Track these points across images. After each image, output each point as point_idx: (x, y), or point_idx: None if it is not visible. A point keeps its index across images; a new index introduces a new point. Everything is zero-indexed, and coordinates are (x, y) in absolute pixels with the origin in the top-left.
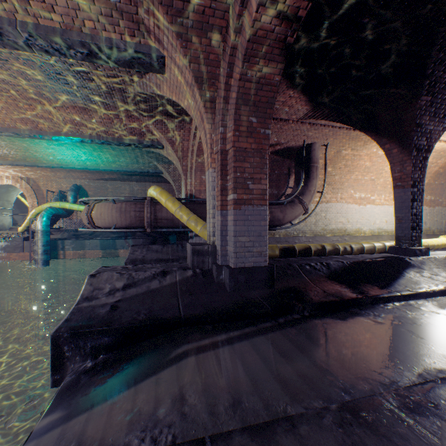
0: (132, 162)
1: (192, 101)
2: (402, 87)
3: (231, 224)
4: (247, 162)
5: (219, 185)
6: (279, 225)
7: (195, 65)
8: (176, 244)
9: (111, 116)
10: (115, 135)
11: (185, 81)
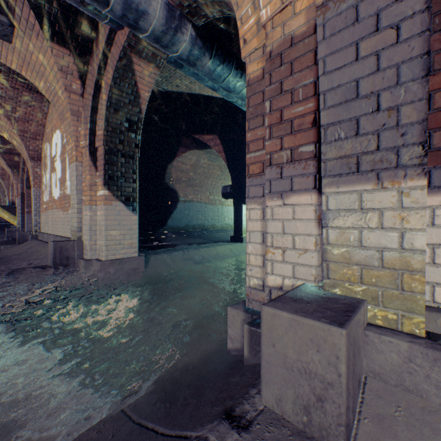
0: None
1: (8, 169)
2: None
3: (26, 220)
4: None
5: (21, 205)
6: None
7: (9, 161)
8: (1, 233)
9: None
10: None
11: (4, 162)
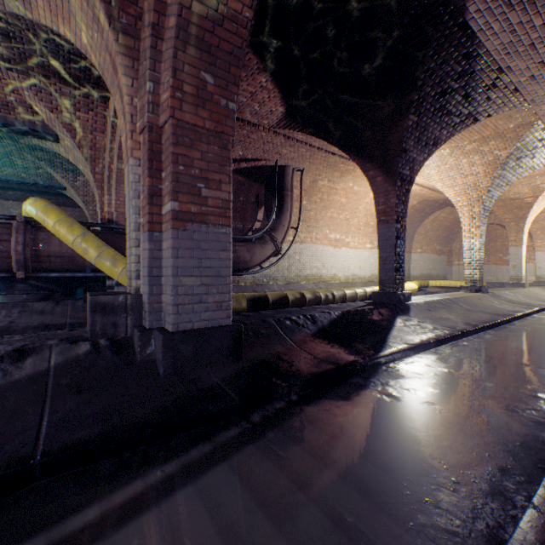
0: None
1: (95, 32)
2: (391, 99)
3: (168, 254)
4: (197, 149)
5: (146, 186)
6: (246, 269)
7: None
8: (83, 300)
9: None
10: None
11: None
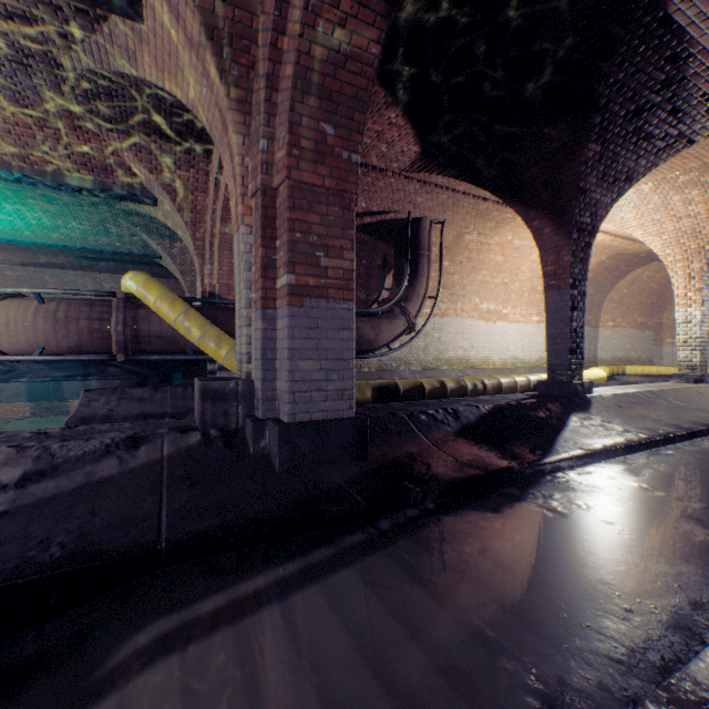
0: (94, 232)
1: (204, 87)
2: (563, 125)
3: (283, 335)
4: (315, 212)
5: (259, 257)
6: (370, 350)
7: None
8: (183, 386)
9: (32, 121)
10: (47, 166)
11: (185, 37)
